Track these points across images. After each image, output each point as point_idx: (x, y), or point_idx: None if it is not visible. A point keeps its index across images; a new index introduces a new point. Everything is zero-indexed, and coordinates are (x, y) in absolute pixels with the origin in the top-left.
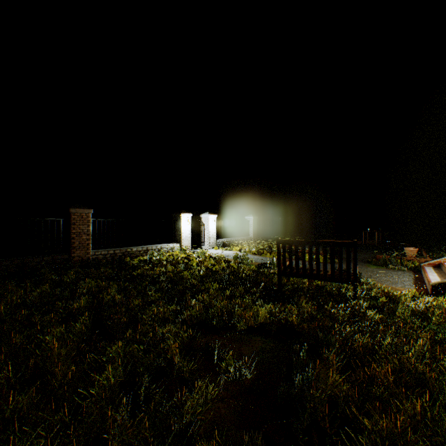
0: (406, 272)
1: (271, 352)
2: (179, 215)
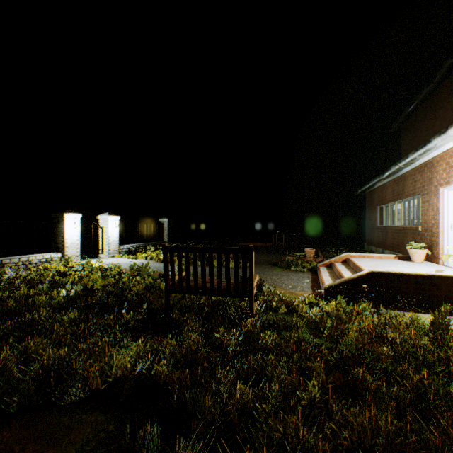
0: (306, 274)
1: (99, 450)
2: (61, 216)
